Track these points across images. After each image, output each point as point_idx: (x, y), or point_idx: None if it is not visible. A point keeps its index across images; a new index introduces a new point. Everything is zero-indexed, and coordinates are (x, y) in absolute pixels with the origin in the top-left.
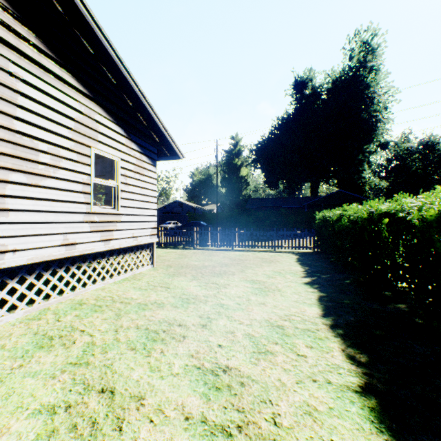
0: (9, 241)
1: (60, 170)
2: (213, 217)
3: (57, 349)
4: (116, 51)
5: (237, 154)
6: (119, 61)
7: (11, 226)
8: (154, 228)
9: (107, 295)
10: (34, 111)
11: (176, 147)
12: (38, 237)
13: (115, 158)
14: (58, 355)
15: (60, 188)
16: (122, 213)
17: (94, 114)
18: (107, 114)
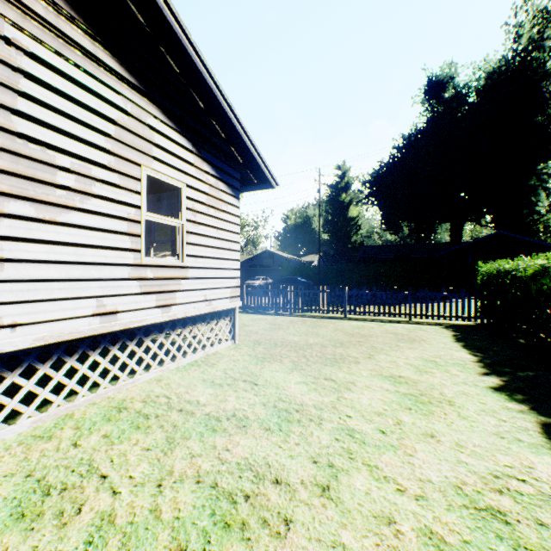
0: (5, 310)
1: (92, 199)
2: (314, 271)
3: (44, 526)
4: (177, 14)
5: (344, 188)
6: (182, 33)
7: (8, 286)
8: (236, 287)
9: (162, 394)
10: (48, 105)
11: (267, 169)
12: (56, 303)
13: (178, 184)
14: (38, 550)
15: (92, 226)
16: (190, 265)
17: (146, 116)
18: (166, 117)
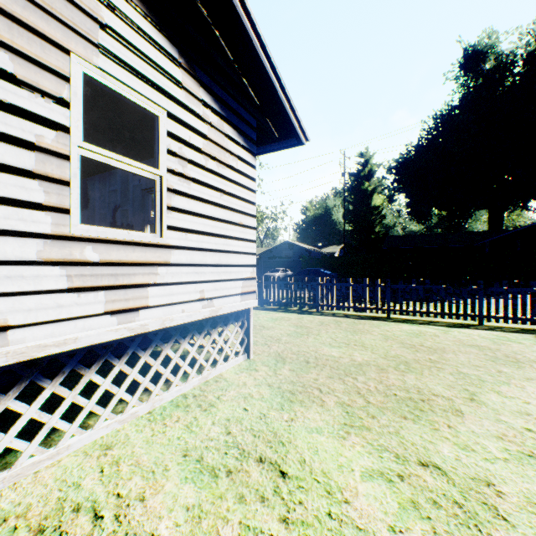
0: None
1: None
2: (338, 262)
3: None
4: None
5: (367, 176)
6: None
7: None
8: (250, 279)
9: (89, 501)
10: None
11: (293, 113)
12: None
13: (152, 108)
14: None
15: None
16: (174, 243)
17: None
18: None
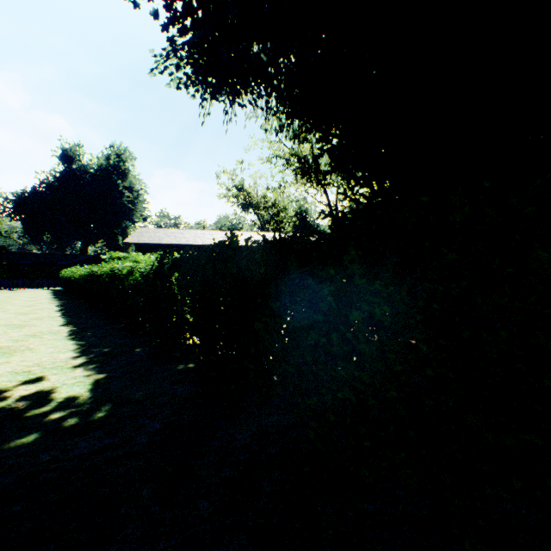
0: None
1: None
2: None
3: None
4: None
5: None
6: None
7: None
8: None
9: None
10: None
11: None
12: None
13: None
14: None
15: None
16: None
17: None
18: None
